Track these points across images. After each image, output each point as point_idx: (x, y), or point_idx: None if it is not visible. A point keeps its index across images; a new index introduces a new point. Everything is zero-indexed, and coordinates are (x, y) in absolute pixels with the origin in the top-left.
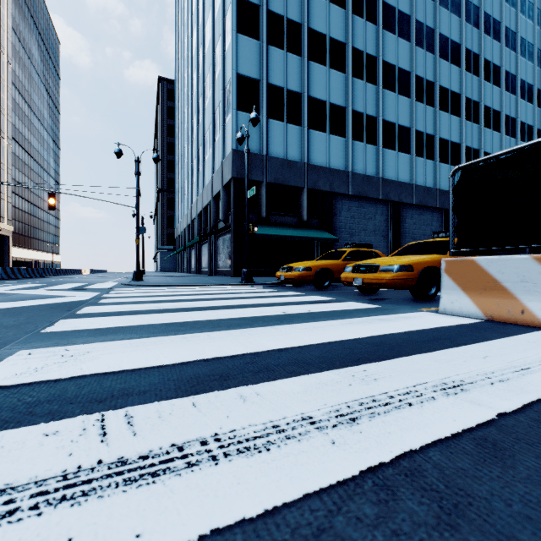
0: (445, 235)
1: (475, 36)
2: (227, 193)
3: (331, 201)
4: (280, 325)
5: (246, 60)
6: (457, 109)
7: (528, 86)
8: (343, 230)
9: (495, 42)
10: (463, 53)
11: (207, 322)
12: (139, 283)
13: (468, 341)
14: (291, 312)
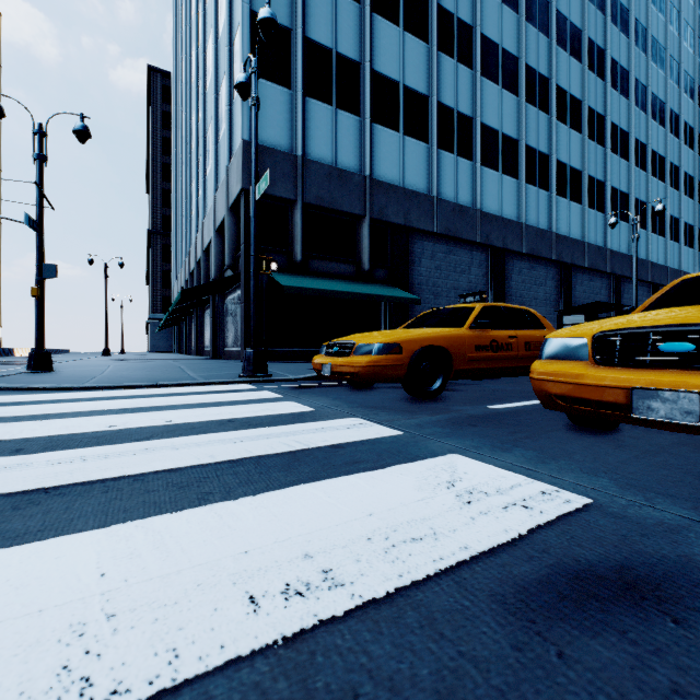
0: None
1: (599, 23)
2: (237, 221)
3: (407, 241)
4: None
5: None
6: (578, 122)
7: (660, 103)
8: (424, 287)
9: (623, 37)
10: (586, 44)
11: None
12: (4, 380)
13: None
14: None
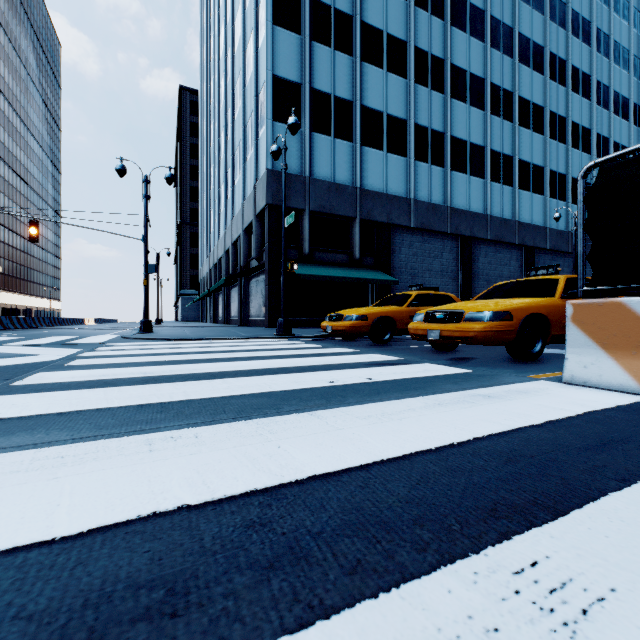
0: (546, 272)
1: (561, 38)
2: (261, 225)
3: (389, 235)
4: (325, 407)
5: (284, 59)
6: (540, 125)
7: (623, 100)
8: (404, 270)
9: (585, 46)
10: (547, 58)
11: (207, 402)
12: (145, 336)
13: None
14: (342, 381)
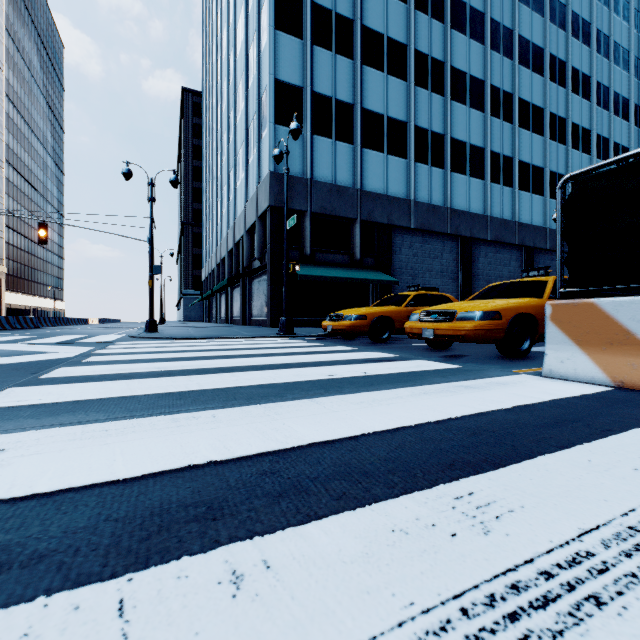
0: (537, 273)
1: (561, 40)
2: (263, 226)
3: (390, 236)
4: (324, 395)
5: (286, 63)
6: (540, 126)
7: (623, 100)
8: (404, 271)
9: (585, 47)
10: (547, 60)
11: (219, 391)
12: (151, 335)
13: (613, 426)
14: (340, 375)
